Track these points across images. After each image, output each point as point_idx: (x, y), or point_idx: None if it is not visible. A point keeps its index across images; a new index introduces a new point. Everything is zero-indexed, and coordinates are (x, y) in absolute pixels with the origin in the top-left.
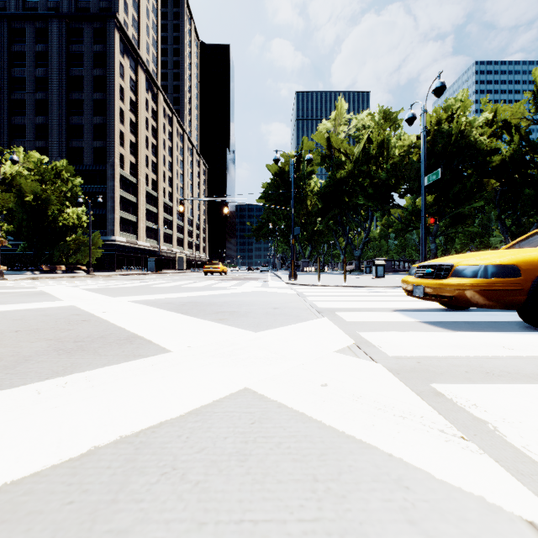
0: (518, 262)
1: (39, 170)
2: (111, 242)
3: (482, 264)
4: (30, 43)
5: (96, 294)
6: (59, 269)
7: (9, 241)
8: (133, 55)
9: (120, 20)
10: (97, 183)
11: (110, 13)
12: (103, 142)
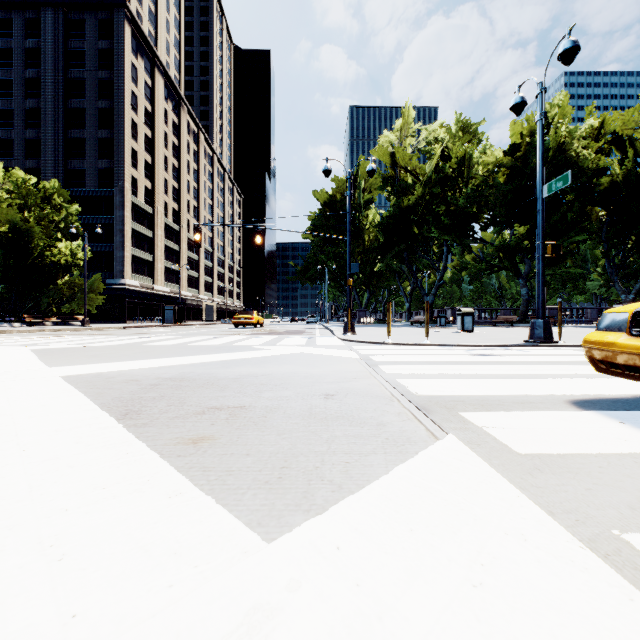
0: None
1: (21, 192)
2: (120, 286)
3: None
4: (18, 37)
5: (33, 360)
6: (47, 320)
7: None
8: (148, 55)
9: (132, 10)
10: (102, 213)
11: None
12: (110, 162)
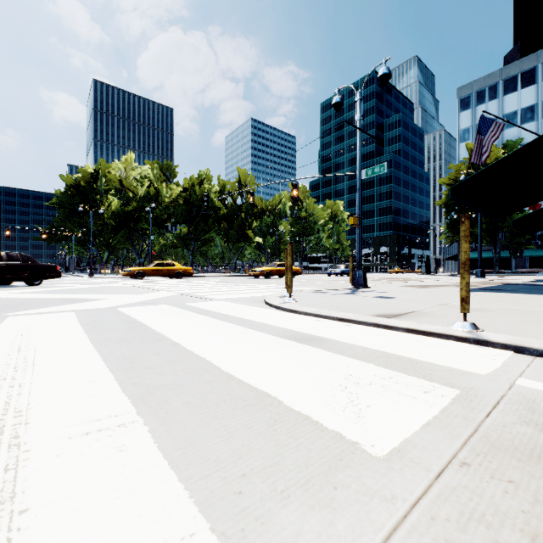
0: (133, 270)
1: None
2: None
3: (128, 270)
4: None
5: None
6: None
7: None
8: None
9: None
10: None
11: None
12: None
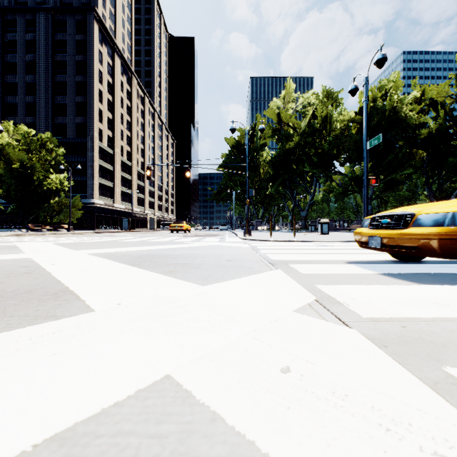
0: None
1: (26, 141)
2: (91, 204)
3: (449, 211)
4: (21, 32)
5: (61, 248)
6: (44, 227)
7: (2, 204)
8: (110, 44)
9: (99, 13)
10: (78, 154)
11: (90, 6)
12: (84, 118)
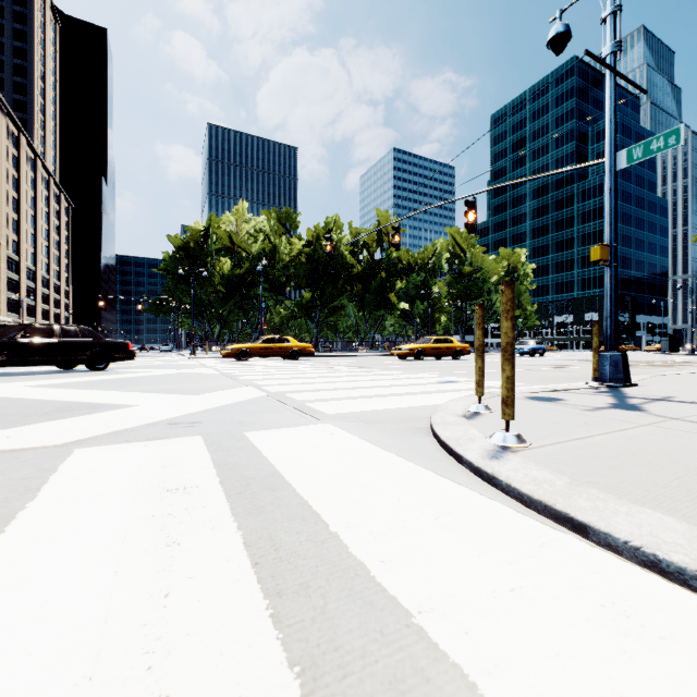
0: (236, 348)
1: None
2: None
3: (229, 348)
4: None
5: None
6: None
7: None
8: None
9: None
10: None
11: None
12: None
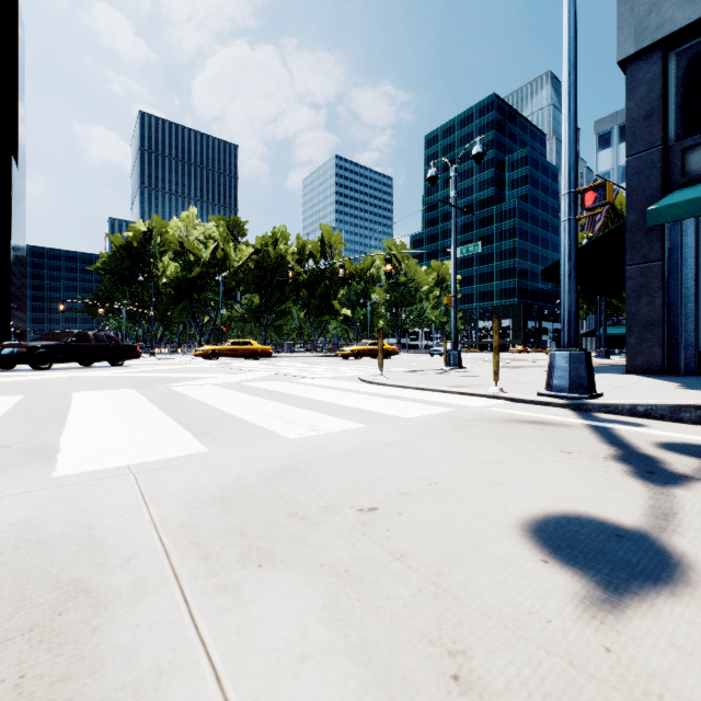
0: (207, 349)
1: None
2: None
3: (202, 349)
4: None
5: None
6: None
7: None
8: None
9: None
10: None
11: None
12: None
